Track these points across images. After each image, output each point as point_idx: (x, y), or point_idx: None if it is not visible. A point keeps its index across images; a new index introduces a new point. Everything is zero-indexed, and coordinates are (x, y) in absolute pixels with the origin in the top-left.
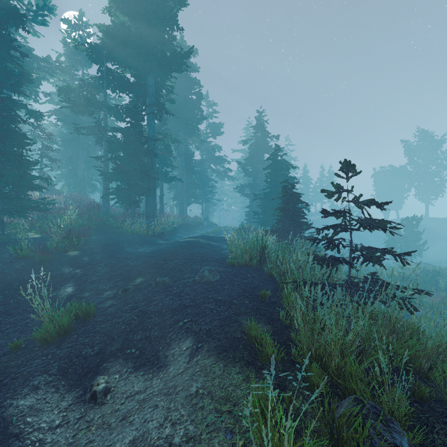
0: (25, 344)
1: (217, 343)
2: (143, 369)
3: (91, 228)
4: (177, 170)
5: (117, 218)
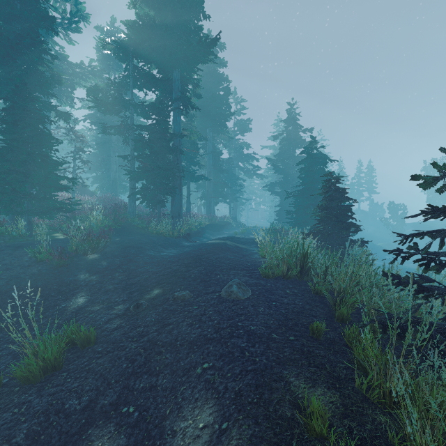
0: (9, 378)
1: (253, 430)
2: None
3: (117, 228)
4: (204, 169)
5: (143, 218)
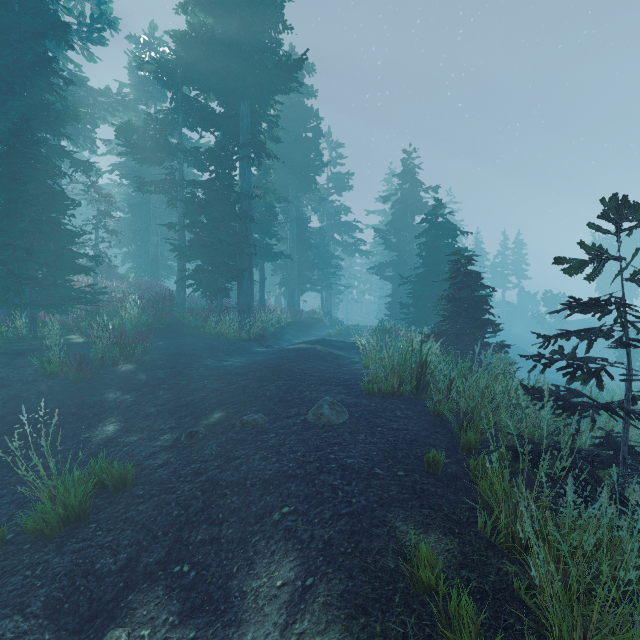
0: (14, 533)
1: (346, 585)
2: (196, 621)
3: (160, 328)
4: (285, 244)
5: (197, 313)
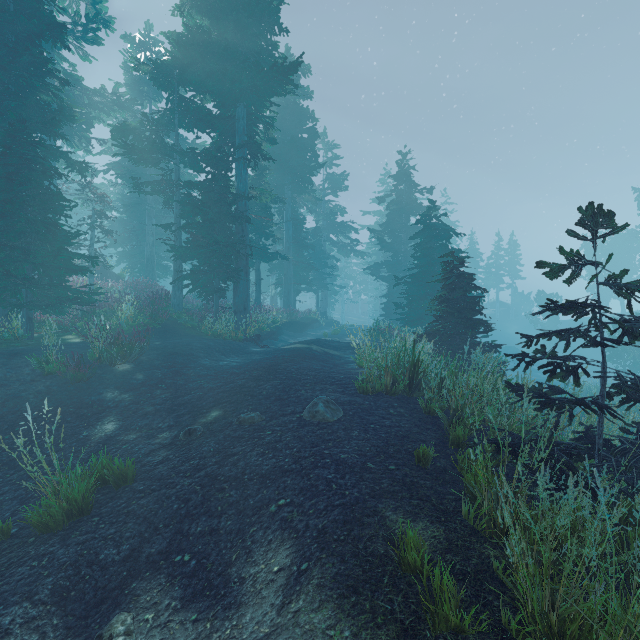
0: (18, 528)
1: (338, 568)
2: (198, 605)
3: (156, 328)
4: (281, 244)
5: (193, 313)
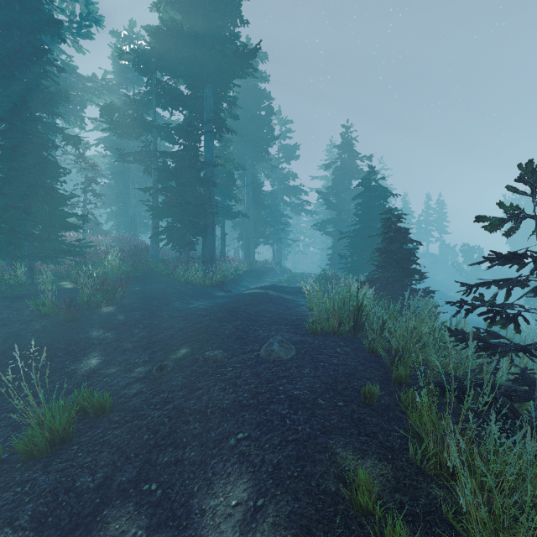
0: (9, 453)
1: (292, 506)
2: (161, 535)
3: (137, 275)
4: (242, 204)
5: (168, 263)
